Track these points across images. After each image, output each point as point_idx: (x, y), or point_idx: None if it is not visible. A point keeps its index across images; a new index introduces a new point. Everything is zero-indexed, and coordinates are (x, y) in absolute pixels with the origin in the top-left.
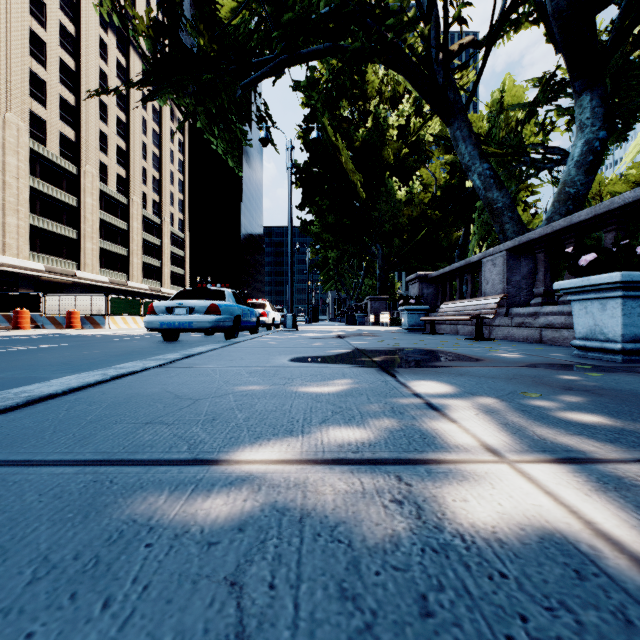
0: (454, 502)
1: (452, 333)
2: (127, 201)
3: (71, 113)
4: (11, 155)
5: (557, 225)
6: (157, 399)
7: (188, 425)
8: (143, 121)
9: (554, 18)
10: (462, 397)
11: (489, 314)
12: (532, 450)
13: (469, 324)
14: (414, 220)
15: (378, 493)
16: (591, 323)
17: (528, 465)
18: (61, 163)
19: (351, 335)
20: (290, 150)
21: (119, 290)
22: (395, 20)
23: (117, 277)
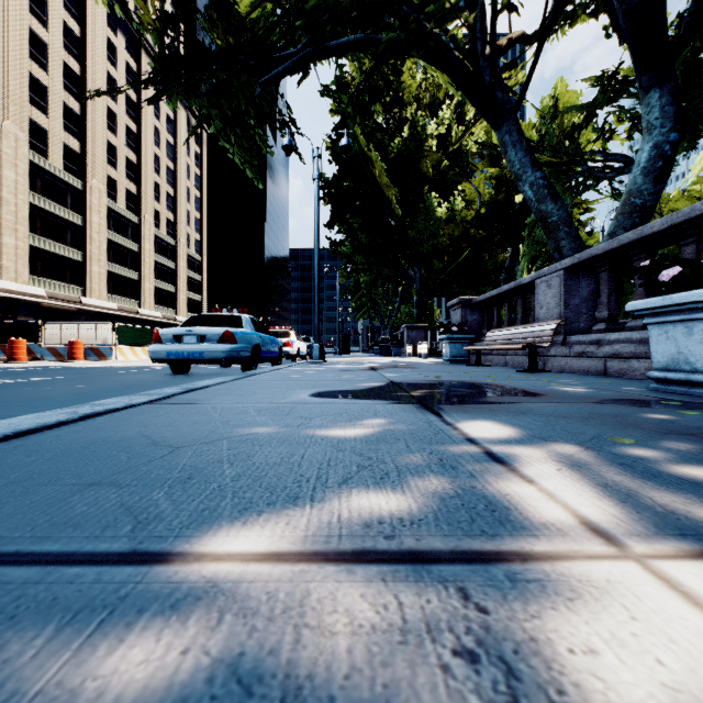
0: (573, 656)
1: (500, 365)
2: (138, 220)
3: (76, 122)
4: (8, 168)
5: (625, 238)
6: (125, 446)
7: (149, 487)
8: (156, 132)
9: (619, 2)
10: (532, 444)
11: (544, 342)
12: (664, 533)
13: (520, 354)
14: (456, 240)
15: (430, 631)
16: (673, 351)
17: (671, 564)
18: (64, 177)
19: (385, 367)
20: (317, 159)
21: (129, 318)
22: (436, 7)
23: (127, 304)
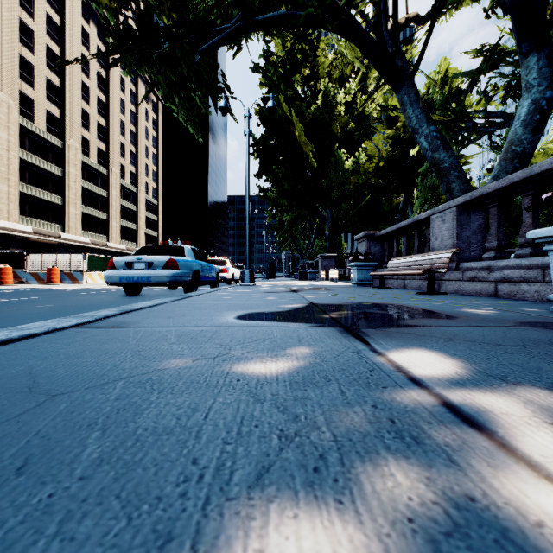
0: None
1: (400, 287)
2: (107, 172)
3: (56, 94)
4: (2, 130)
5: (514, 177)
6: None
7: None
8: (121, 102)
9: None
10: (493, 388)
11: (441, 268)
12: None
13: (417, 279)
14: (360, 187)
15: None
16: None
17: None
18: (47, 137)
19: (304, 289)
20: (248, 118)
21: (100, 250)
22: None
23: (98, 238)
